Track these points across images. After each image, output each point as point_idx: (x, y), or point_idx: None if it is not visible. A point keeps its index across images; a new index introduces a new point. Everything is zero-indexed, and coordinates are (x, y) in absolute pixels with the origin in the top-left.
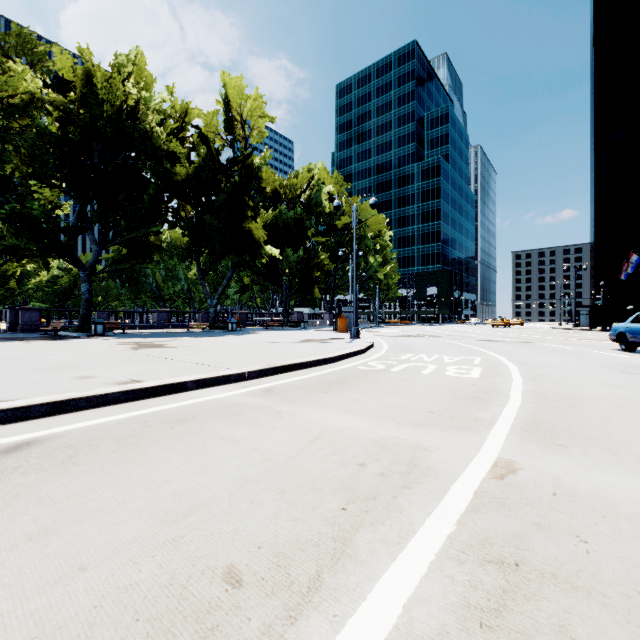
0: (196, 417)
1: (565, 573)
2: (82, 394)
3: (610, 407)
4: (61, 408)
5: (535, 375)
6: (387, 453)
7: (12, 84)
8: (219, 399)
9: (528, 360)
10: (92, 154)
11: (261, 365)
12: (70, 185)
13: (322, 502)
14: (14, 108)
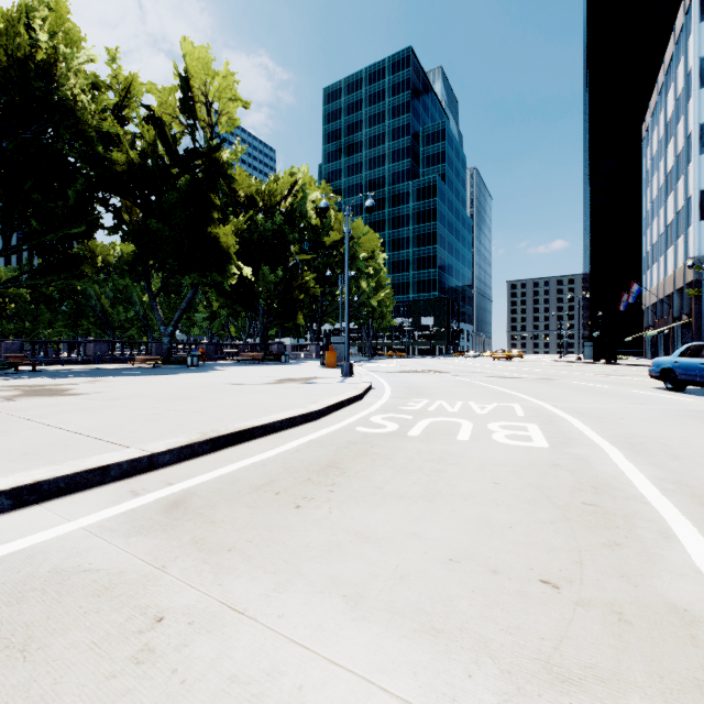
0: None
1: None
2: None
3: None
4: None
5: (624, 438)
6: None
7: None
8: (31, 553)
9: (581, 408)
10: None
11: (189, 435)
12: None
13: None
14: None
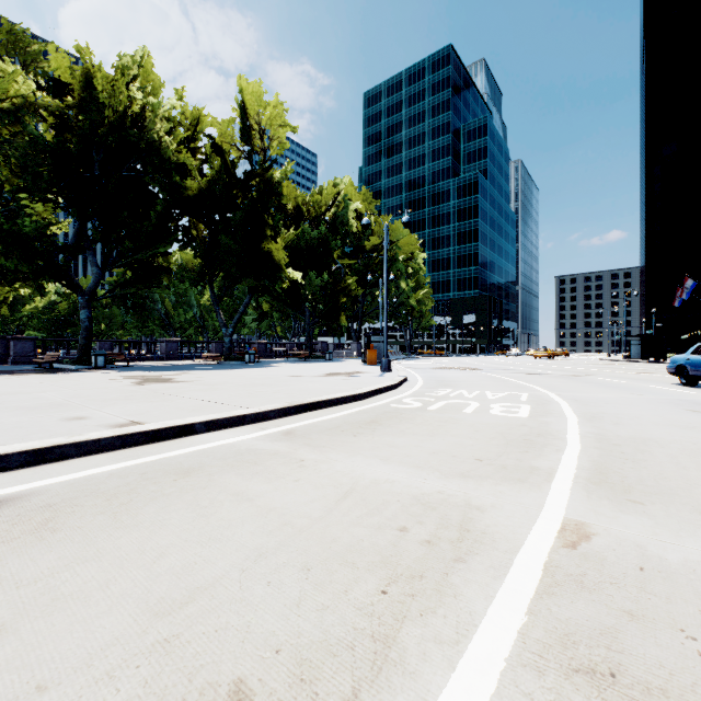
0: (204, 467)
1: (678, 688)
2: (70, 440)
3: (684, 453)
4: (44, 457)
5: (591, 414)
6: (432, 513)
7: (1, 86)
8: (232, 444)
9: (580, 396)
10: (92, 165)
11: (281, 403)
12: (67, 200)
13: (356, 582)
14: (4, 113)
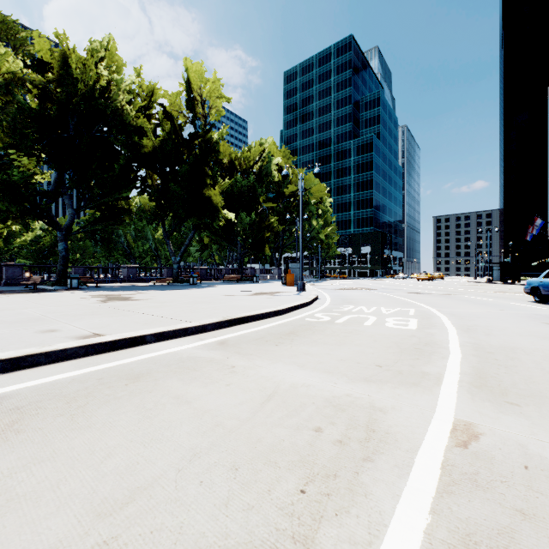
0: (151, 373)
1: None
2: (40, 350)
3: (546, 359)
4: (18, 364)
5: (467, 326)
6: (342, 415)
7: None
8: (176, 353)
9: (456, 311)
10: (68, 128)
11: (217, 318)
12: (48, 155)
13: (278, 482)
14: None
